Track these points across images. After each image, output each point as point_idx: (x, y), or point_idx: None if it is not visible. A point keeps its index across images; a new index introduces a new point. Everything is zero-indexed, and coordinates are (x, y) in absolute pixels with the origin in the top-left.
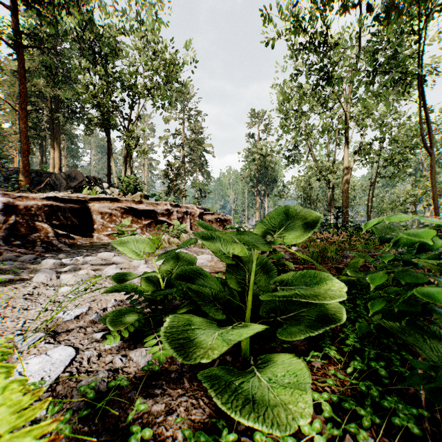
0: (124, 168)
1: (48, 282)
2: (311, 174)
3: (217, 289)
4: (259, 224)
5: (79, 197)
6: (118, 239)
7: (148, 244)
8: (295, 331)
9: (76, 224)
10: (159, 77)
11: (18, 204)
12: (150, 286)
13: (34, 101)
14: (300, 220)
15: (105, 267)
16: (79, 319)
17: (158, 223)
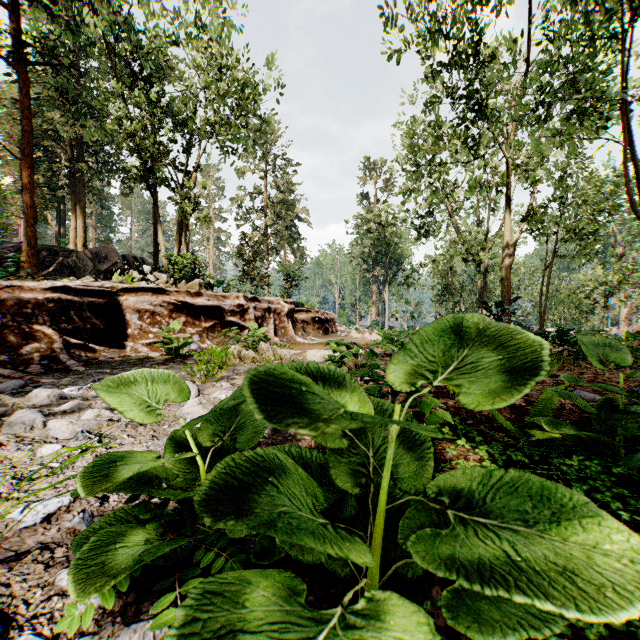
0: (178, 243)
1: (28, 433)
2: (453, 252)
3: (307, 504)
4: (397, 354)
5: (104, 286)
6: (118, 375)
7: (178, 385)
8: (488, 611)
9: (99, 327)
10: (230, 108)
11: (7, 297)
12: (184, 463)
13: (46, 146)
14: (488, 347)
15: None
16: (50, 523)
17: (226, 326)
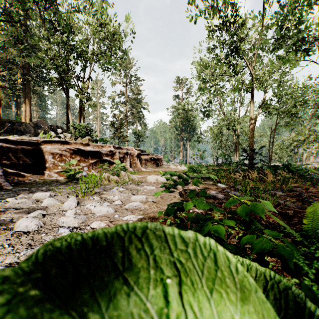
0: (79, 118)
1: None
2: (222, 124)
3: None
4: None
5: (32, 139)
6: None
7: None
8: None
9: (28, 163)
10: (107, 48)
11: None
12: None
13: (10, 67)
14: None
15: (29, 212)
16: None
17: (103, 162)
